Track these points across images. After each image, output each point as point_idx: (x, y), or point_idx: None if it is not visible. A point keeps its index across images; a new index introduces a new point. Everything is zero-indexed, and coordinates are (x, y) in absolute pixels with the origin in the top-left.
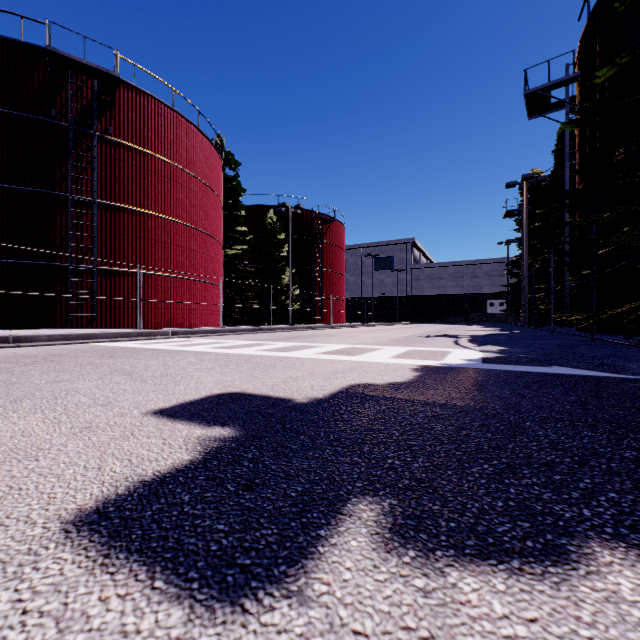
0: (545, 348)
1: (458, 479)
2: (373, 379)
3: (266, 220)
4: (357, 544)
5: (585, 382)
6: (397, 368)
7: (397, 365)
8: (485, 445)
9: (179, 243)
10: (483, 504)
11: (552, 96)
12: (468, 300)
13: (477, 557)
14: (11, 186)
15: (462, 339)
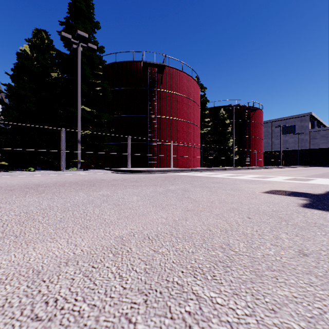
0: None
1: None
2: None
3: (219, 114)
4: None
5: None
6: None
7: None
8: None
9: (184, 130)
10: None
11: None
12: None
13: None
14: (130, 115)
15: None
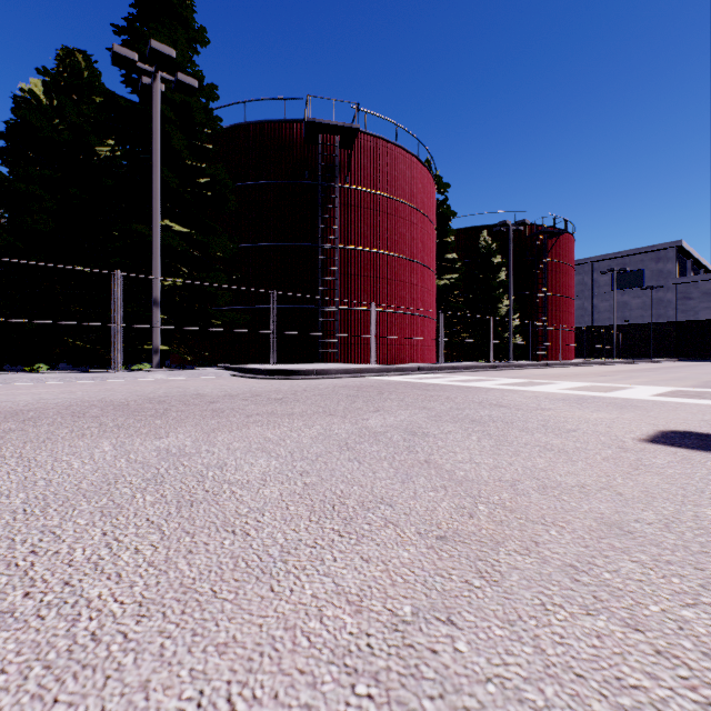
0: None
1: None
2: None
3: (479, 243)
4: None
5: None
6: None
7: None
8: None
9: (402, 278)
10: None
11: None
12: None
13: None
14: (278, 244)
15: None
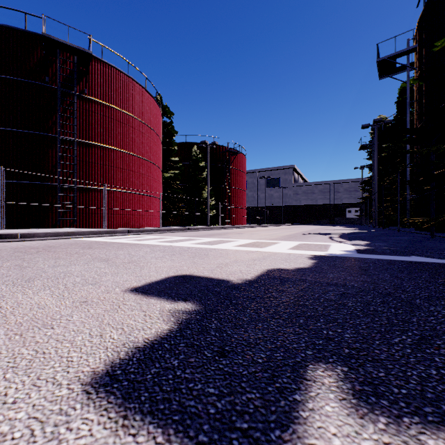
0: (400, 242)
1: (387, 348)
2: (283, 265)
3: (191, 153)
4: (331, 409)
5: (443, 268)
6: (297, 257)
7: (296, 255)
8: (394, 319)
9: (132, 169)
10: (420, 372)
11: (397, 62)
12: (333, 208)
13: (442, 425)
14: (18, 130)
15: (334, 236)
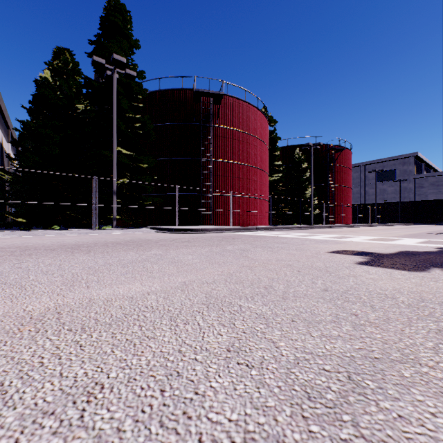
0: None
1: None
2: (412, 250)
3: (294, 155)
4: (438, 271)
5: None
6: (423, 247)
7: (422, 246)
8: None
9: (248, 177)
10: None
11: None
12: None
13: None
14: (178, 158)
15: None
